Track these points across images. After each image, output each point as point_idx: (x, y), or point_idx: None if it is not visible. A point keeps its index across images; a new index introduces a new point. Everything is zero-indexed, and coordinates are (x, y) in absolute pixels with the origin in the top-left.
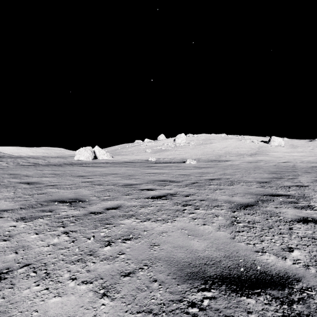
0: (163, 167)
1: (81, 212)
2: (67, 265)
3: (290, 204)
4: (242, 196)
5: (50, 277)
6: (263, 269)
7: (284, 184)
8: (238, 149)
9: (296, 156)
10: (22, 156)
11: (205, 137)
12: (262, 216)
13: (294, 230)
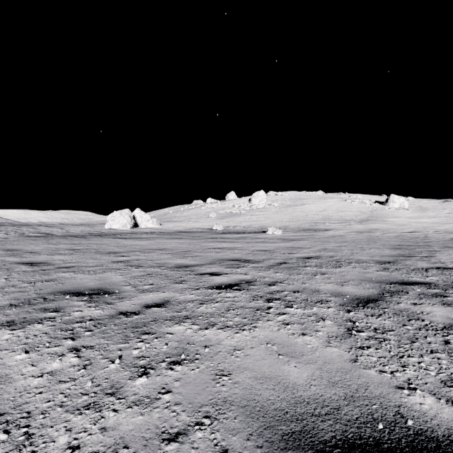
0: (234, 239)
1: (106, 311)
2: (67, 417)
3: (436, 299)
4: (357, 285)
5: (32, 443)
6: (418, 425)
7: (418, 266)
8: (343, 213)
9: (426, 223)
10: (29, 223)
11: (294, 196)
12: (395, 319)
13: None
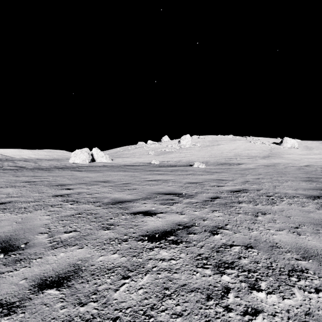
0: (168, 172)
1: None
2: None
3: None
4: (315, 232)
5: None
6: None
7: None
8: (249, 151)
9: (315, 158)
10: (13, 159)
11: (211, 138)
12: None
13: None
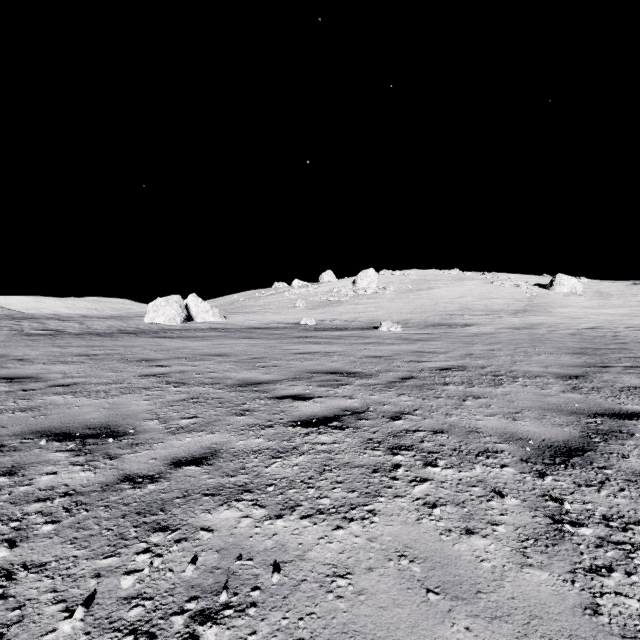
0: (332, 339)
1: (99, 475)
2: None
3: None
4: (539, 418)
5: None
6: None
7: (626, 384)
8: (488, 300)
9: (611, 315)
10: (35, 316)
11: (417, 276)
12: (633, 493)
13: None
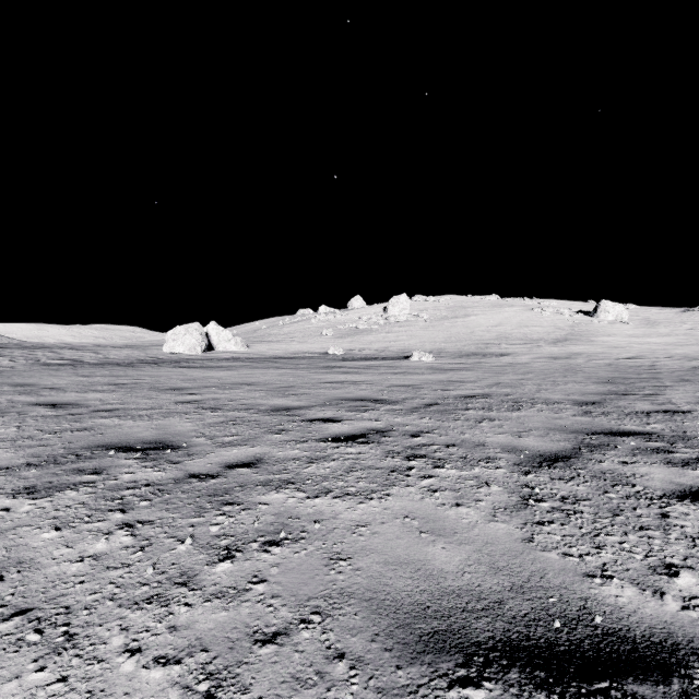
0: (361, 369)
1: (169, 474)
2: (121, 613)
3: (657, 456)
4: (542, 435)
5: (75, 645)
6: (609, 623)
7: (636, 409)
8: (528, 329)
9: (656, 344)
10: (46, 345)
11: (453, 302)
12: (593, 483)
13: (673, 518)
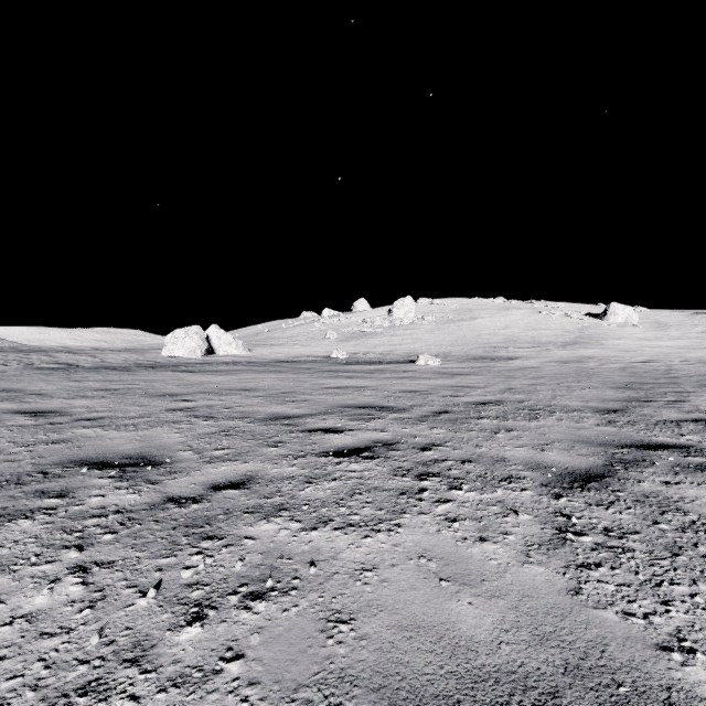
0: (365, 374)
1: (145, 497)
2: None
3: (702, 474)
4: (567, 449)
5: None
6: None
7: (663, 417)
8: (536, 332)
9: (668, 347)
10: (43, 348)
11: (459, 305)
12: (637, 510)
13: None
